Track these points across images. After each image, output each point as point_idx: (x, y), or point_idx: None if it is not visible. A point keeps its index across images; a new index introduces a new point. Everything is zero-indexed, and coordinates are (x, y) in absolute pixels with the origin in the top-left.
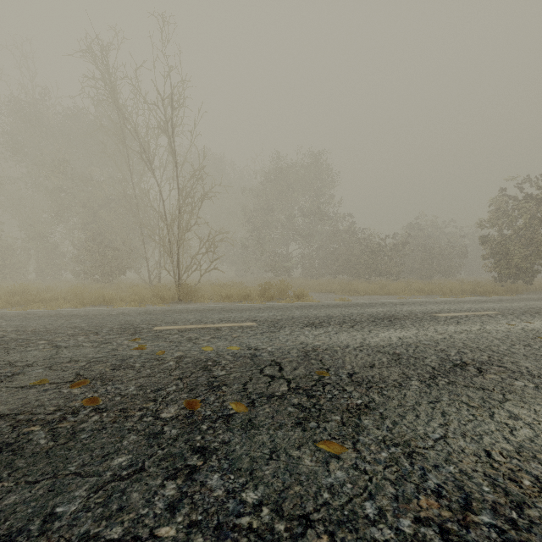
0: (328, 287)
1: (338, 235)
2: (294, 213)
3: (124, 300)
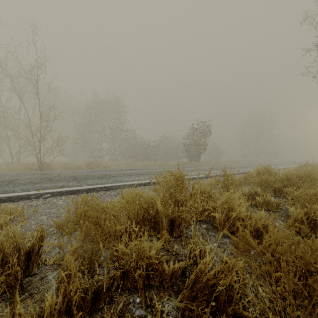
0: (121, 165)
1: (128, 139)
2: (105, 126)
3: (6, 171)
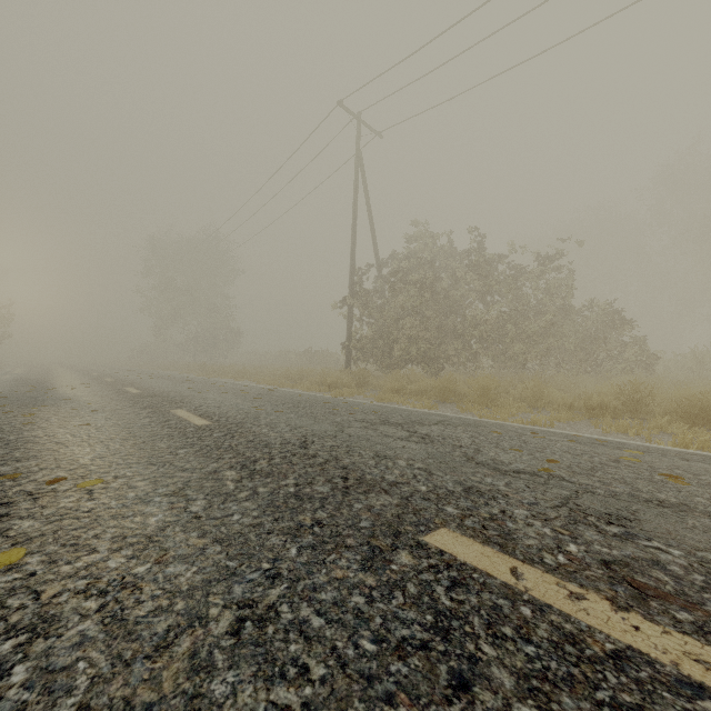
0: None
1: None
2: None
3: None
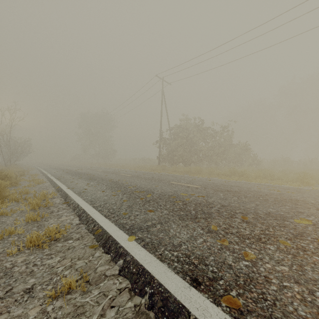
0: None
1: None
2: None
3: None
